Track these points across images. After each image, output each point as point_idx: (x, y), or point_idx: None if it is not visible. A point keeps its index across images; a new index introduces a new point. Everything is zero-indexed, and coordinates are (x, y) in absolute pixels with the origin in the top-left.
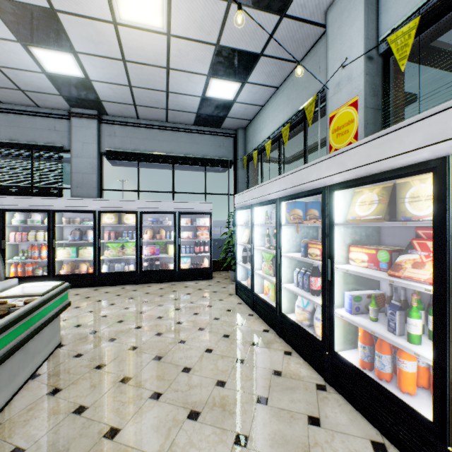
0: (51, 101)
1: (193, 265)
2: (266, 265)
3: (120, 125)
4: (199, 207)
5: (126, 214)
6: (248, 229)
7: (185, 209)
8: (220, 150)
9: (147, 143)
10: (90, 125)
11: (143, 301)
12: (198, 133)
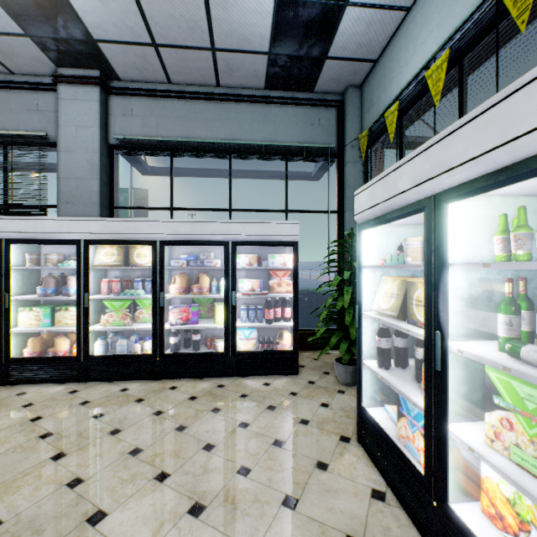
0: (21, 55)
1: (261, 345)
2: (521, 433)
3: (140, 95)
4: (273, 233)
5: (137, 246)
6: (394, 278)
7: (245, 236)
8: (313, 132)
9: (186, 124)
10: (89, 95)
11: (131, 451)
12: (272, 103)
